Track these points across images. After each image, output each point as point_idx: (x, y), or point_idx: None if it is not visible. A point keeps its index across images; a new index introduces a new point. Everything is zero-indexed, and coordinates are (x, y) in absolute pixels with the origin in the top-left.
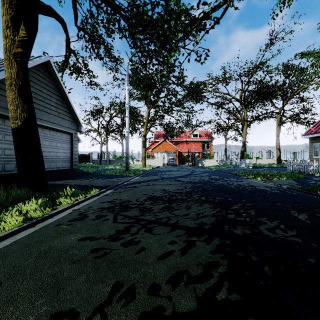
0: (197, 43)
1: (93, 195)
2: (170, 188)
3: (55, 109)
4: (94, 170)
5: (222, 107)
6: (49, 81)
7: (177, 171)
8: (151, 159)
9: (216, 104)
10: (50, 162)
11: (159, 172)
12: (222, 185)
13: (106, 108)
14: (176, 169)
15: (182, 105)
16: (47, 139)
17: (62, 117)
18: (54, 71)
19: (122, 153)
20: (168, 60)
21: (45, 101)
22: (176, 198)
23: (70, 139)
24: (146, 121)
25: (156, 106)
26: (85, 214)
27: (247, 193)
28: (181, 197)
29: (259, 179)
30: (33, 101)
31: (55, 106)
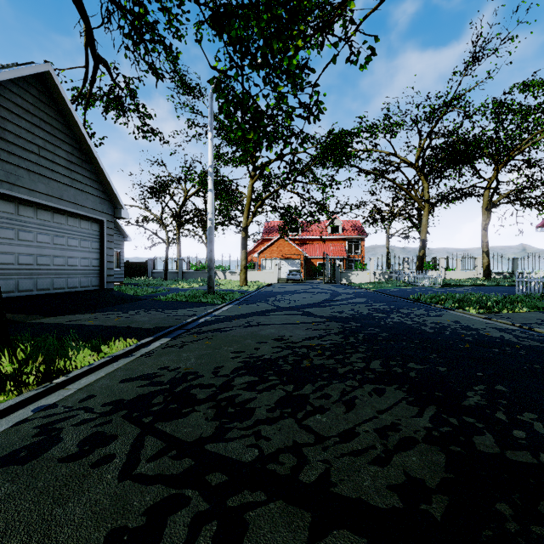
0: (352, 22)
1: (115, 355)
2: (295, 333)
3: (64, 172)
4: (148, 291)
5: (384, 177)
6: (50, 114)
7: (304, 294)
8: (257, 270)
9: (373, 171)
10: (54, 276)
11: (272, 296)
12: (404, 326)
13: (177, 181)
14: (303, 289)
15: (313, 173)
16: (47, 231)
17: (81, 189)
18: (61, 94)
19: (206, 260)
20: (290, 60)
21: (42, 154)
22: (312, 366)
23: (98, 232)
24: (247, 201)
25: (265, 176)
26: (55, 431)
27: (471, 348)
28: (323, 361)
29: (472, 312)
30: (13, 153)
31: (65, 166)
